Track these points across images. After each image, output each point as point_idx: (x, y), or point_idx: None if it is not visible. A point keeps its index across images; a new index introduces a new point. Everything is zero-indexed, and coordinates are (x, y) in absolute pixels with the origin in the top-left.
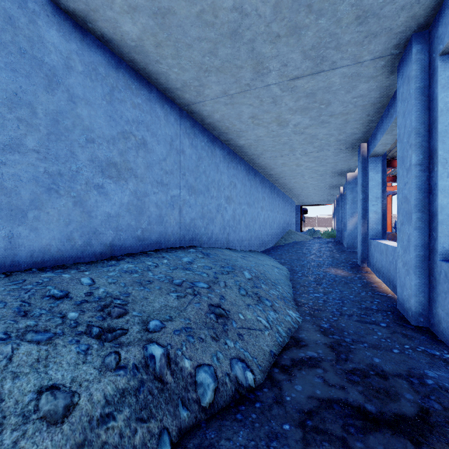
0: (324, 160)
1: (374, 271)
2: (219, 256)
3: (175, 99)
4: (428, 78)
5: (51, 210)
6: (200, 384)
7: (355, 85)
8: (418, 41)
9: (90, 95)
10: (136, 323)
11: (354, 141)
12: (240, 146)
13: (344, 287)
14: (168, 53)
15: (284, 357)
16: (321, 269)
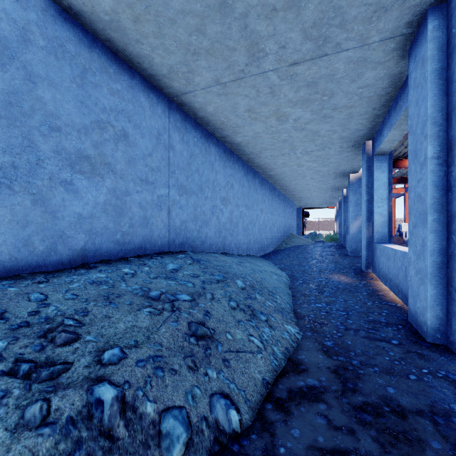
0: (326, 159)
1: (380, 277)
2: (211, 262)
3: (163, 88)
4: (446, 58)
5: (1, 210)
6: (166, 436)
7: (361, 72)
8: (434, 16)
9: (55, 75)
10: (87, 352)
11: (358, 138)
12: (238, 144)
13: (349, 296)
14: (148, 30)
15: (279, 387)
16: (323, 275)
